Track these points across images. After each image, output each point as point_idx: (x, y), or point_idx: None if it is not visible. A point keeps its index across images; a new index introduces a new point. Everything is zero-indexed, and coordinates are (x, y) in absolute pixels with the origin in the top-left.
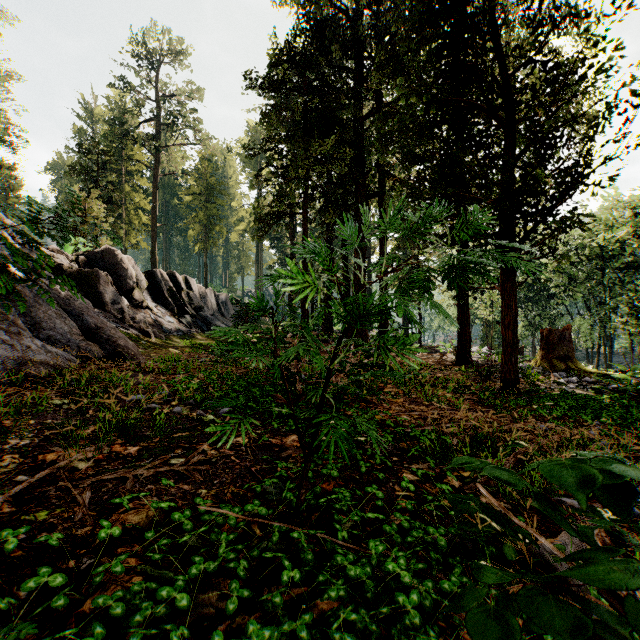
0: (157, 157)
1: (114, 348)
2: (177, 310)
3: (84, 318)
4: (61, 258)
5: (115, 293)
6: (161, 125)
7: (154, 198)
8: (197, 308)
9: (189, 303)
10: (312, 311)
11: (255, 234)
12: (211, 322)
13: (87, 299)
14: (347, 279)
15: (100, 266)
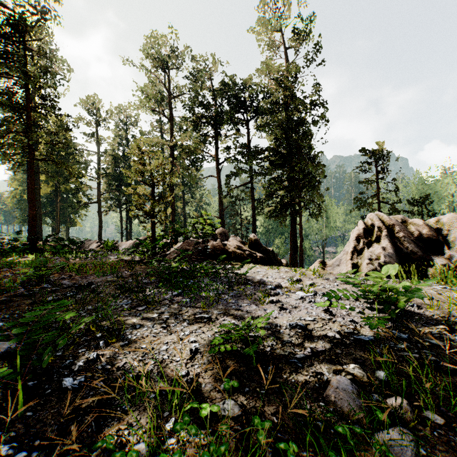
0: None
1: None
2: None
3: None
4: None
5: None
6: None
7: None
8: None
9: None
10: None
11: None
12: None
13: None
14: None
15: None
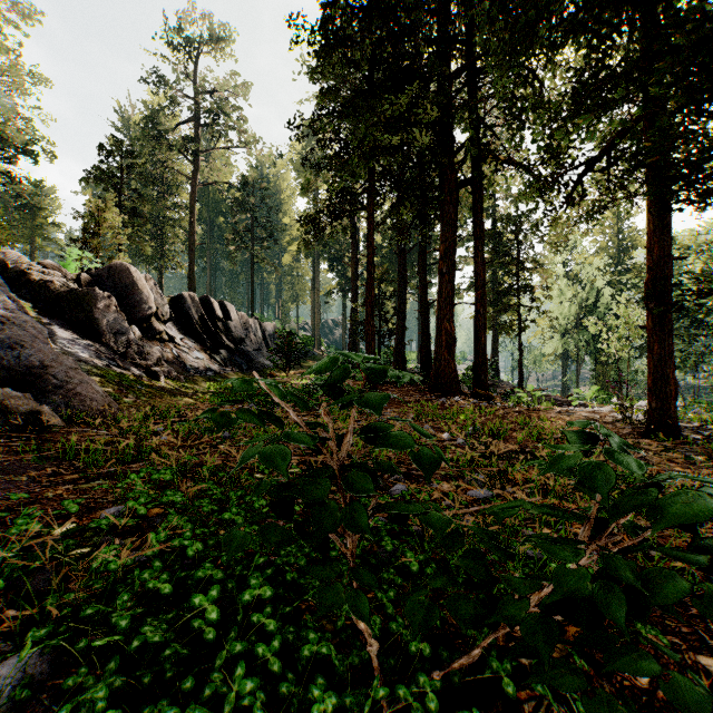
0: (195, 164)
1: (67, 400)
2: (210, 344)
3: (24, 352)
4: (54, 275)
5: (119, 320)
6: (200, 126)
7: (192, 212)
8: (236, 341)
9: (226, 335)
10: (379, 345)
11: (311, 255)
12: (254, 359)
13: (78, 328)
14: (426, 302)
15: (108, 287)
